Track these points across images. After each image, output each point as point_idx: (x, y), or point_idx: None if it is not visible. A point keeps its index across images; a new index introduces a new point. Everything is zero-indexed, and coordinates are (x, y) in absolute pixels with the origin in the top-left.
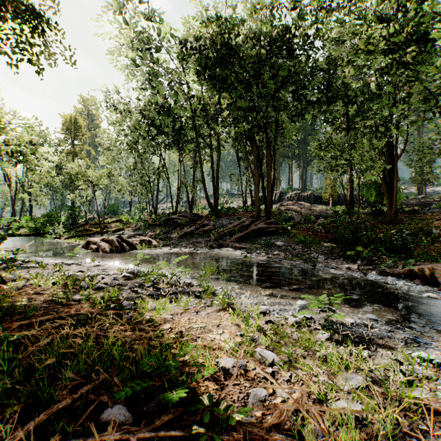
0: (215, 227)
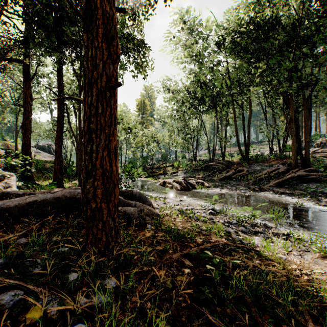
0: (249, 173)
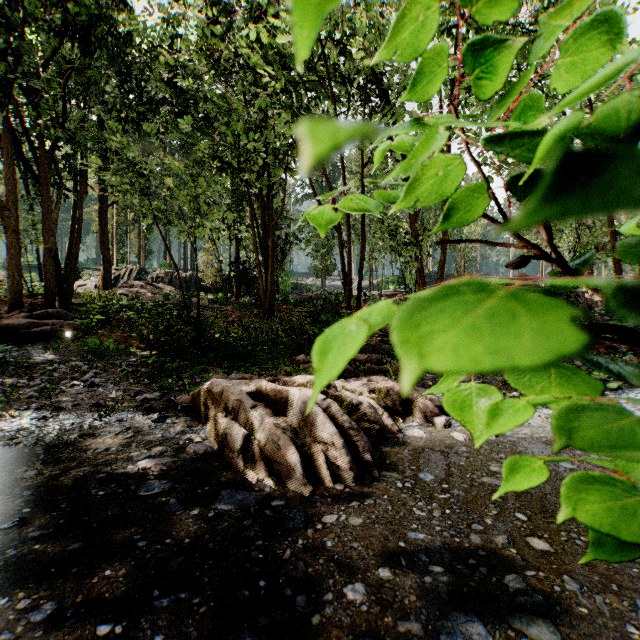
0: None
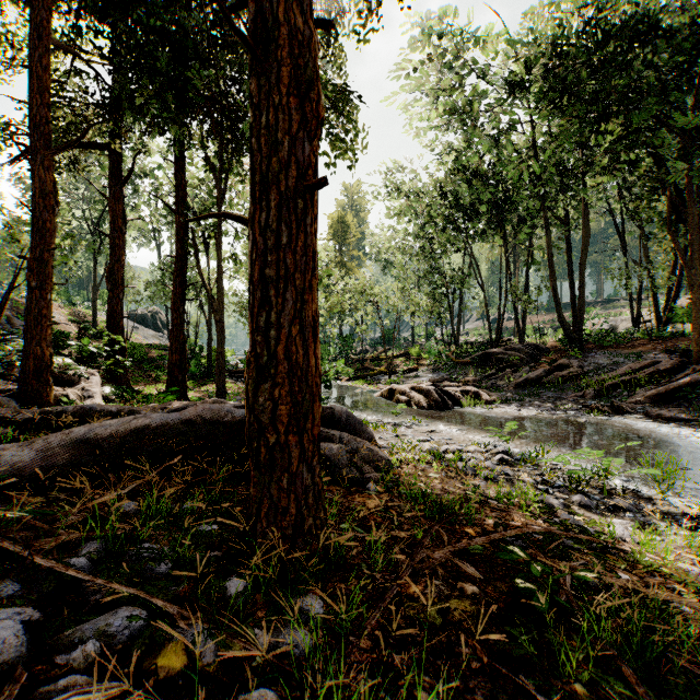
0: (584, 371)
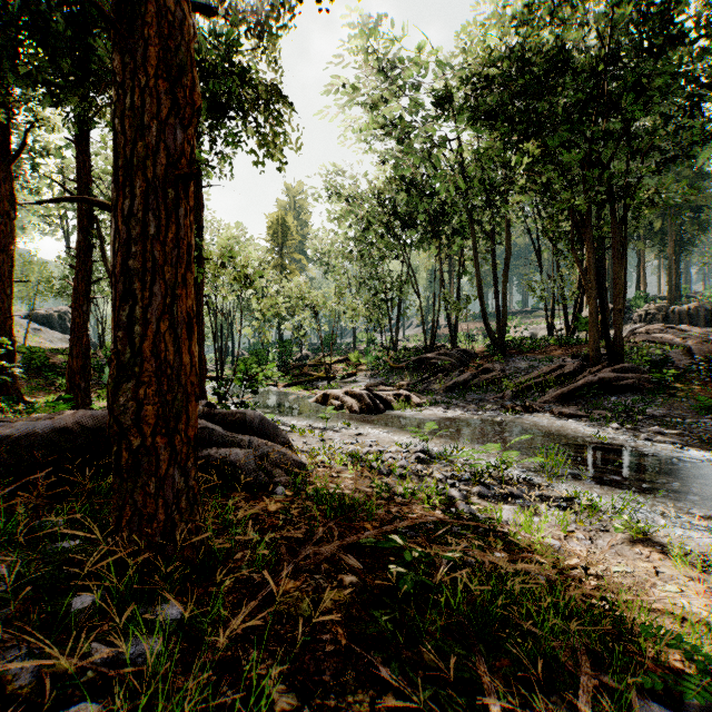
0: (505, 375)
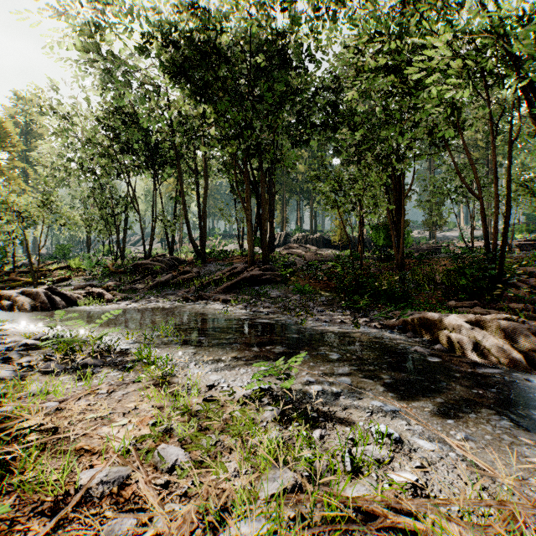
0: (199, 275)
